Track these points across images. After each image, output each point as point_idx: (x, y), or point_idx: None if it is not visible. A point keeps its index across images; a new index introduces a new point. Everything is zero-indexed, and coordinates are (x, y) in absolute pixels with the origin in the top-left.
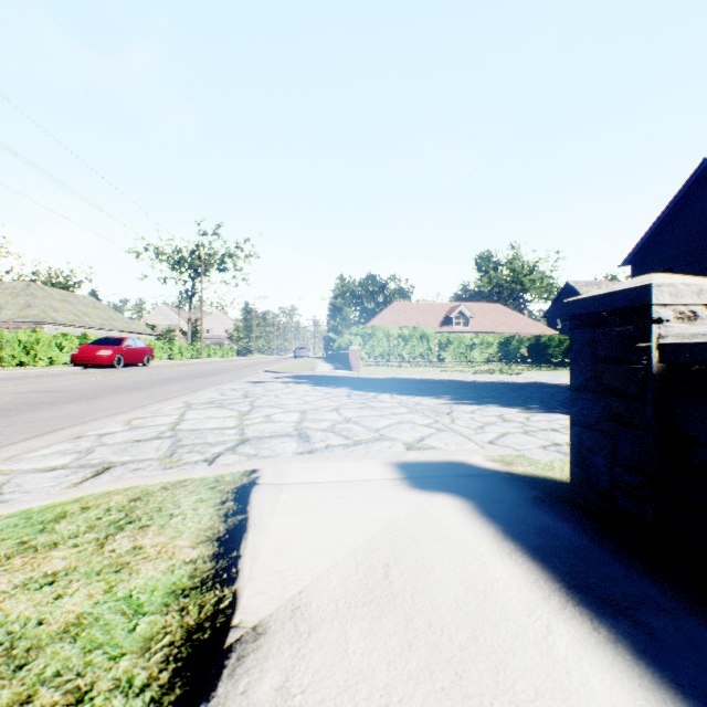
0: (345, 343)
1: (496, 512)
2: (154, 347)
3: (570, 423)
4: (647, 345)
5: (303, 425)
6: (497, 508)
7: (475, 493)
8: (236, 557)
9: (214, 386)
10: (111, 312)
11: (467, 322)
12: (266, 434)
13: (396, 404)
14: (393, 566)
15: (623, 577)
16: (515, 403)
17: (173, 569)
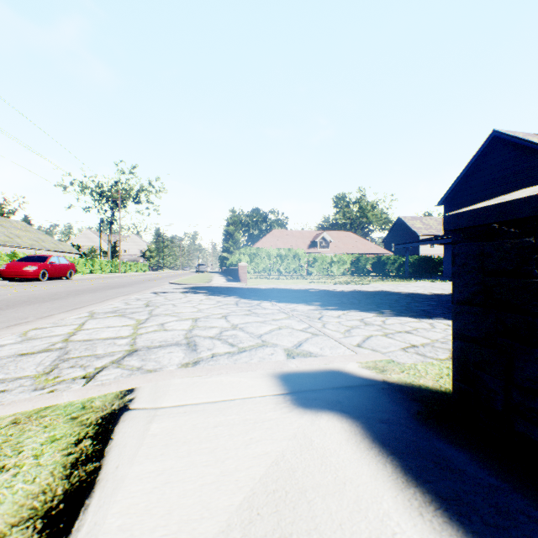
0: (235, 260)
1: (387, 437)
2: (77, 263)
3: (453, 337)
4: None
5: (193, 333)
6: (387, 432)
7: (360, 410)
8: None
9: (122, 296)
10: (40, 234)
11: (328, 245)
12: (156, 344)
13: (276, 311)
14: None
15: None
16: (371, 308)
17: None
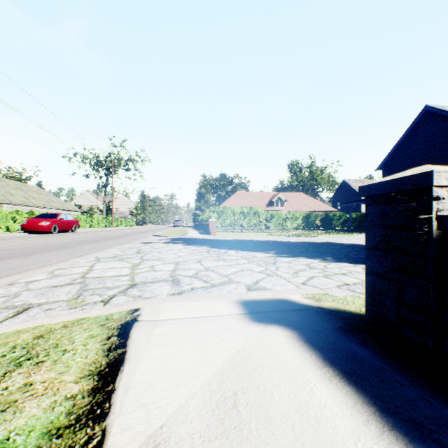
0: (206, 217)
1: (315, 340)
2: (80, 219)
3: (365, 273)
4: (429, 216)
5: (176, 273)
6: (315, 337)
7: (298, 324)
8: (111, 391)
9: (118, 245)
10: (50, 196)
11: (283, 204)
12: (149, 280)
13: (239, 257)
14: (240, 394)
15: (420, 398)
16: (316, 256)
17: (54, 406)
